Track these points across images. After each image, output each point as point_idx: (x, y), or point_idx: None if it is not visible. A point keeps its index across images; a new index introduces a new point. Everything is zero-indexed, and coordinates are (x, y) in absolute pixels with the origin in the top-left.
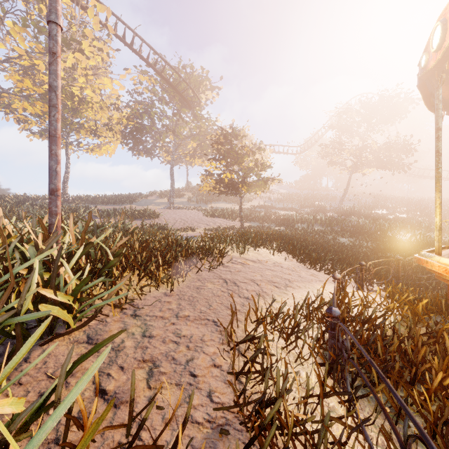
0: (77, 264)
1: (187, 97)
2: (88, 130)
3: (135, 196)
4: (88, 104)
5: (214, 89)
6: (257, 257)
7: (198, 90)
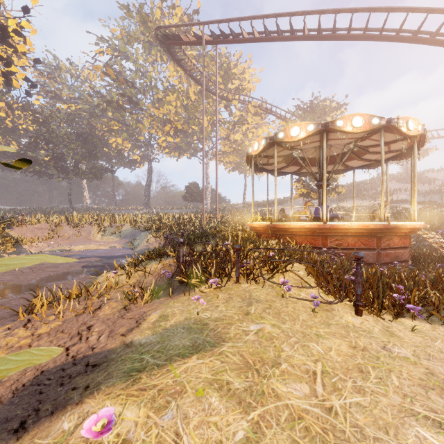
0: (219, 223)
1: None
2: None
3: (286, 199)
4: None
5: (341, 106)
6: None
7: (324, 115)
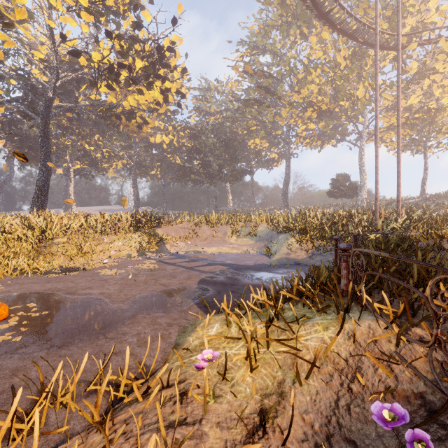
0: (405, 222)
1: None
2: (444, 133)
3: None
4: (445, 110)
5: None
6: None
7: None
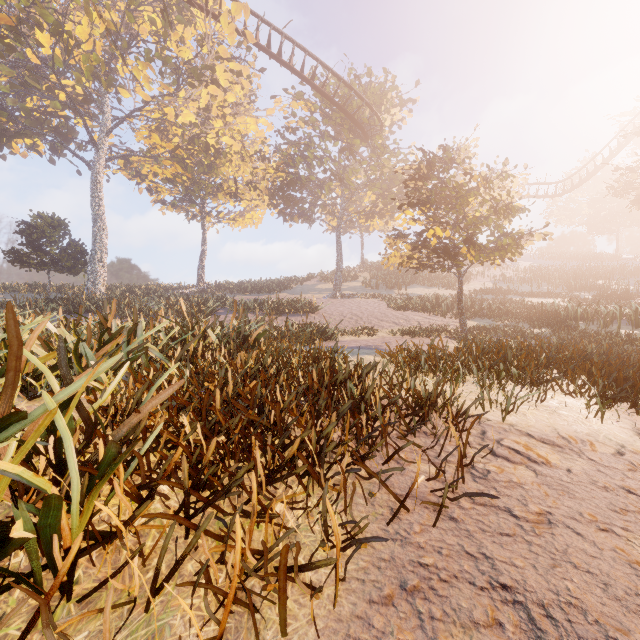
0: None
1: (362, 119)
2: (226, 193)
3: (288, 281)
4: (226, 157)
5: (404, 104)
6: (554, 426)
7: (379, 110)
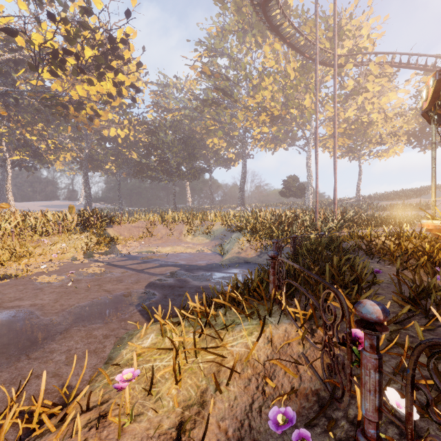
0: (340, 222)
1: None
2: (374, 144)
3: (426, 189)
4: (374, 124)
5: None
6: None
7: None
